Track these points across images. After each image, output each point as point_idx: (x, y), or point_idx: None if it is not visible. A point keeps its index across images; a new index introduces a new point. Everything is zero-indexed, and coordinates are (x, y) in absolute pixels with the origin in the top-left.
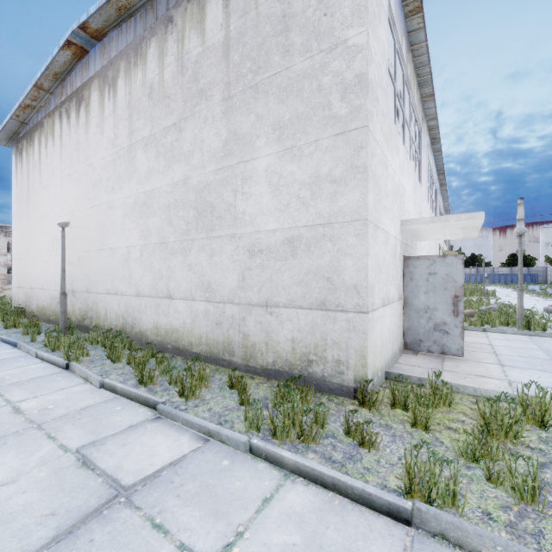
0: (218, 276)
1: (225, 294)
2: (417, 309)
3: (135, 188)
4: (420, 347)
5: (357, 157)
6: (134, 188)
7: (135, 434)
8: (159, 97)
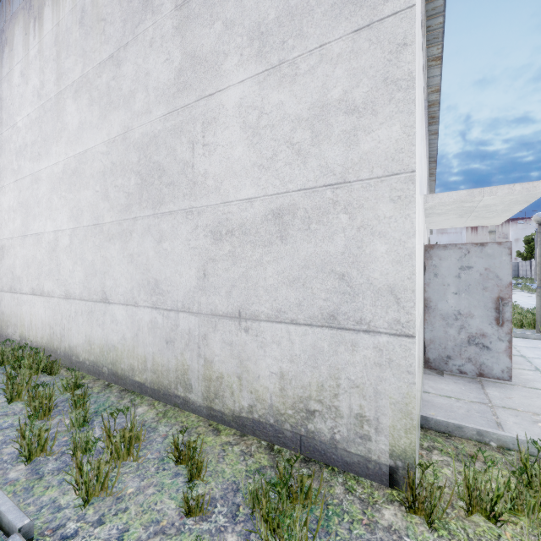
0: (169, 271)
1: (178, 298)
2: (444, 315)
3: (64, 151)
4: (448, 365)
5: (396, 62)
6: (62, 151)
7: None
8: (93, 22)
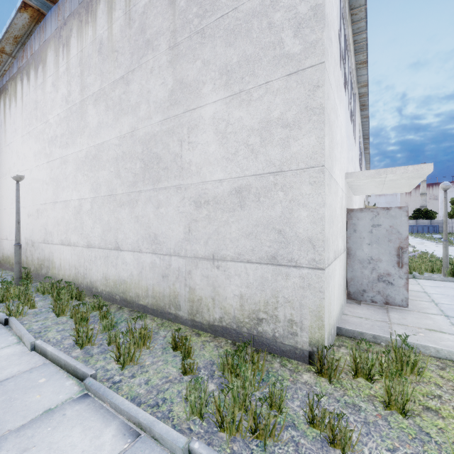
0: (164, 228)
1: (171, 246)
2: (361, 260)
3: (86, 142)
4: (363, 297)
5: (312, 97)
6: (85, 142)
7: (47, 426)
8: (108, 52)
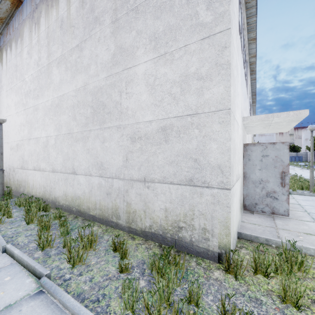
0: (108, 157)
1: (113, 171)
2: (254, 181)
3: (52, 94)
4: (256, 208)
5: (221, 56)
6: (50, 94)
7: None
8: (67, 27)
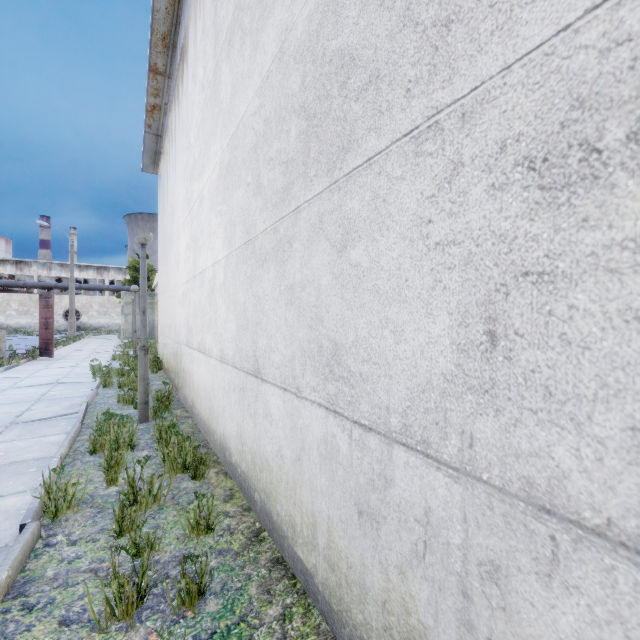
0: (364, 322)
1: (391, 401)
2: None
3: (219, 145)
4: None
5: None
6: (218, 147)
7: None
8: None
